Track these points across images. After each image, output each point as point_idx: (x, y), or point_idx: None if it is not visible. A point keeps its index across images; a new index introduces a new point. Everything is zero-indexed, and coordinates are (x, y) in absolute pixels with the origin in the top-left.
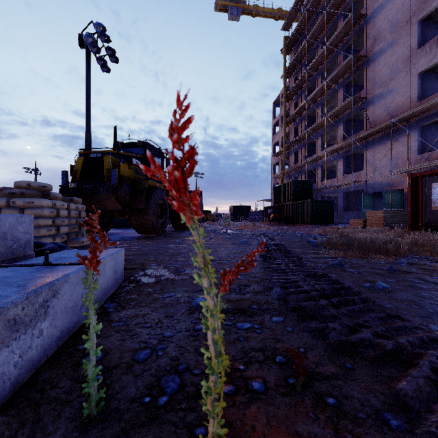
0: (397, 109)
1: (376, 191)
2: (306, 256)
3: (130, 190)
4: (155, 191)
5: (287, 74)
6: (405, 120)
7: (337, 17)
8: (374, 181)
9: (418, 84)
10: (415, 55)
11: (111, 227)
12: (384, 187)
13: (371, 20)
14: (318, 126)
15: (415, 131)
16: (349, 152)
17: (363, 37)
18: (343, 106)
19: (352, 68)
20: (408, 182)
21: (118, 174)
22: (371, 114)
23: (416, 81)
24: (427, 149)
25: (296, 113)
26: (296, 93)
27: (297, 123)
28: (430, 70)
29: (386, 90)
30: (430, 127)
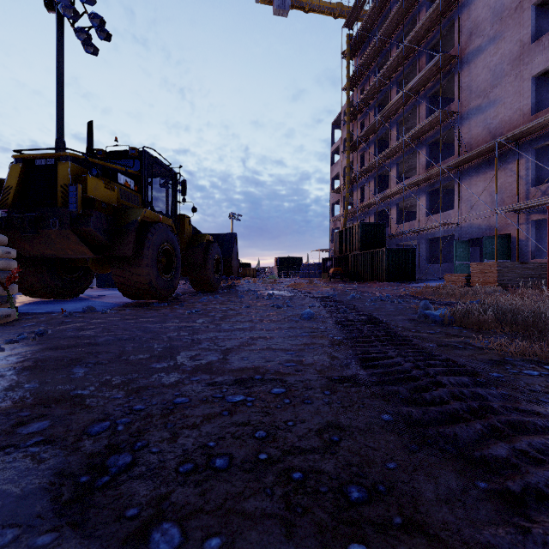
0: (503, 126)
1: (472, 238)
2: (460, 357)
3: (106, 224)
4: (155, 227)
5: (351, 85)
6: (514, 140)
7: (418, 7)
8: (470, 224)
9: (532, 91)
10: (528, 51)
11: (88, 287)
12: (483, 231)
13: (465, 8)
14: (393, 151)
15: (527, 155)
16: (434, 186)
17: (452, 34)
18: (427, 123)
19: (441, 72)
20: (548, 218)
21: (83, 194)
22: (466, 134)
23: (529, 87)
24: (542, 180)
25: (363, 135)
26: (363, 110)
27: (363, 149)
28: (547, 74)
29: (486, 101)
30: (546, 151)
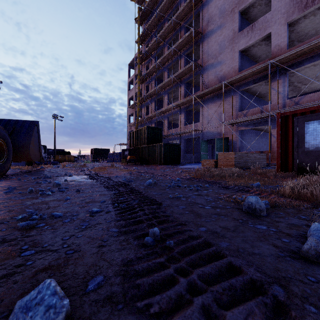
0: (224, 76)
1: (209, 139)
2: None
3: None
4: None
5: (140, 40)
6: (231, 84)
7: (180, 0)
8: (208, 131)
9: (239, 59)
10: (237, 36)
11: None
12: (215, 135)
13: (205, 6)
14: (166, 85)
15: (237, 94)
16: (189, 108)
17: (197, 22)
18: (185, 69)
19: (193, 39)
20: (278, 121)
21: None
22: (206, 79)
23: (238, 56)
24: (242, 109)
25: (148, 73)
26: (148, 57)
27: (148, 82)
28: (244, 52)
29: (216, 61)
30: (243, 93)
